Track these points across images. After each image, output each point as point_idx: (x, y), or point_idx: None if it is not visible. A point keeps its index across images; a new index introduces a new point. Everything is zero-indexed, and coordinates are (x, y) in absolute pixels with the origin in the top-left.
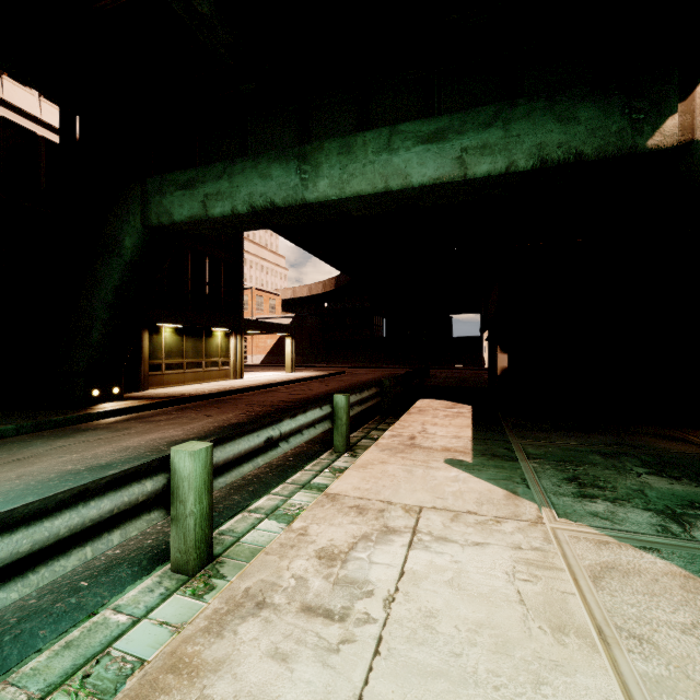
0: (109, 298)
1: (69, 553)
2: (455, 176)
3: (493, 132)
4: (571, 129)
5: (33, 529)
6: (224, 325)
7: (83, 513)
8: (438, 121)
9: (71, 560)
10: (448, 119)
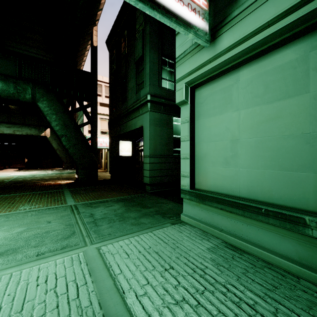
0: None
1: None
2: (13, 133)
3: (20, 129)
4: (31, 131)
5: None
6: None
7: None
8: (10, 125)
9: None
10: (12, 125)
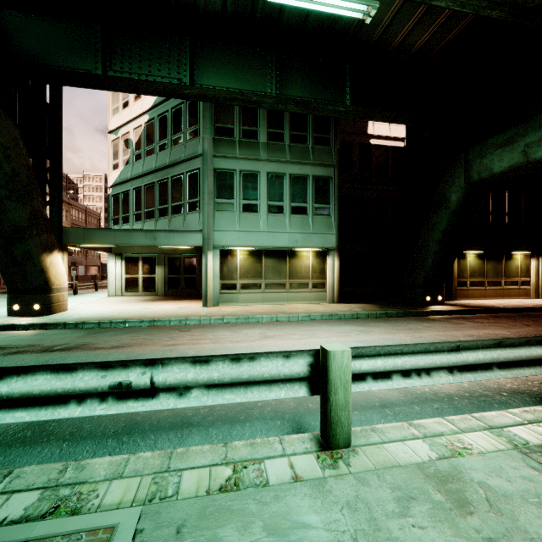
0: (439, 236)
1: (523, 368)
2: None
3: None
4: None
5: (512, 351)
6: (524, 248)
7: (530, 351)
8: None
9: (526, 372)
10: None
